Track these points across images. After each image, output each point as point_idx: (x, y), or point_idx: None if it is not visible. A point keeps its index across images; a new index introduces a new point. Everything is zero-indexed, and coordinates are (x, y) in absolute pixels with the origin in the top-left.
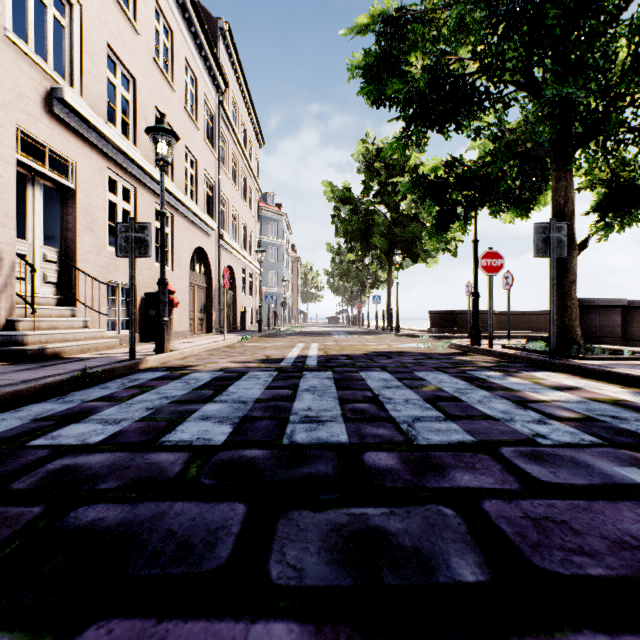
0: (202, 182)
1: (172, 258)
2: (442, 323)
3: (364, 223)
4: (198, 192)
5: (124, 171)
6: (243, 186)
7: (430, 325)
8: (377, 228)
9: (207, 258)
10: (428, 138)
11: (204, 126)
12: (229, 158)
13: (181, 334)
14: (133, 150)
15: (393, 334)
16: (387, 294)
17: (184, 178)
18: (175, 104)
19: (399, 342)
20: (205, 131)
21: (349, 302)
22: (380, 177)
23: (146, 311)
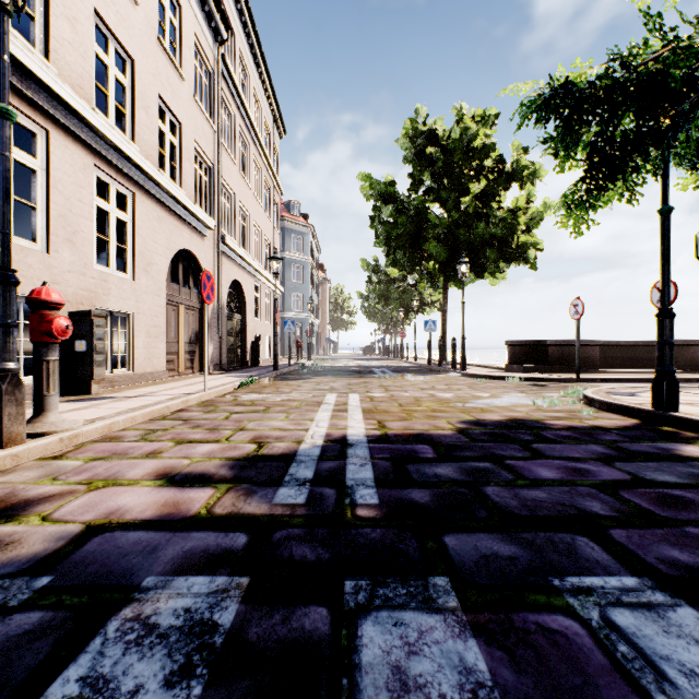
0: (190, 158)
1: (133, 260)
2: (525, 358)
3: (414, 225)
4: (183, 170)
5: (16, 93)
6: (257, 181)
7: (509, 360)
8: (432, 231)
9: (200, 267)
10: (498, 114)
11: (195, 82)
12: (235, 137)
13: (150, 377)
14: (30, 54)
15: (459, 373)
16: (442, 319)
17: (157, 143)
18: (139, 25)
19: (486, 391)
20: (197, 89)
21: (387, 330)
22: (433, 168)
23: (71, 343)
